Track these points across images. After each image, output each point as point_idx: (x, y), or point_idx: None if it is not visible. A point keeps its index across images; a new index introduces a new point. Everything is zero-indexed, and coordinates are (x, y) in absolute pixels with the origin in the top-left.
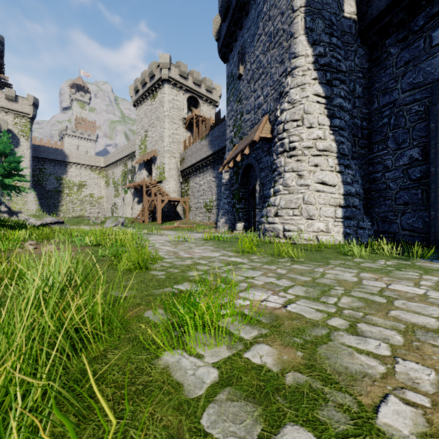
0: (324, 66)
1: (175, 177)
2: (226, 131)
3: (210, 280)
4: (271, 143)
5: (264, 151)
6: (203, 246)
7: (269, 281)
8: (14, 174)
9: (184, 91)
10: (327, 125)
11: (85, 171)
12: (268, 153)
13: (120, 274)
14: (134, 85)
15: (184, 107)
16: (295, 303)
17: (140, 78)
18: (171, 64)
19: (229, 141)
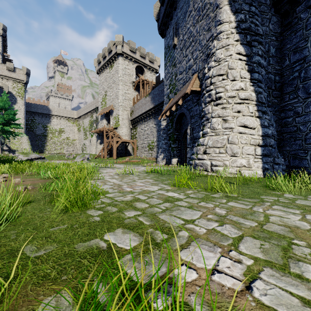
0: (245, 30)
1: (126, 124)
2: (163, 90)
3: (146, 224)
4: (200, 95)
5: (194, 102)
6: (144, 179)
7: (211, 228)
8: (11, 123)
9: (133, 62)
10: (248, 78)
11: (63, 121)
12: (197, 104)
13: (56, 213)
14: (97, 58)
15: (133, 73)
16: (261, 278)
17: (102, 53)
18: (124, 42)
19: (166, 96)
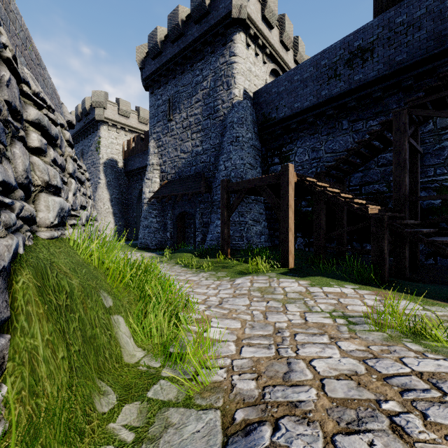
0: (110, 185)
1: None
2: None
3: None
4: None
5: None
6: None
7: None
8: None
9: None
10: (110, 204)
11: None
12: None
13: None
14: None
15: None
16: None
17: None
18: None
19: None
